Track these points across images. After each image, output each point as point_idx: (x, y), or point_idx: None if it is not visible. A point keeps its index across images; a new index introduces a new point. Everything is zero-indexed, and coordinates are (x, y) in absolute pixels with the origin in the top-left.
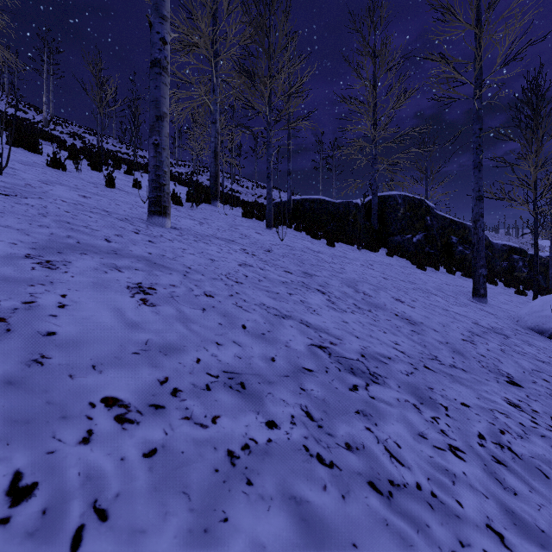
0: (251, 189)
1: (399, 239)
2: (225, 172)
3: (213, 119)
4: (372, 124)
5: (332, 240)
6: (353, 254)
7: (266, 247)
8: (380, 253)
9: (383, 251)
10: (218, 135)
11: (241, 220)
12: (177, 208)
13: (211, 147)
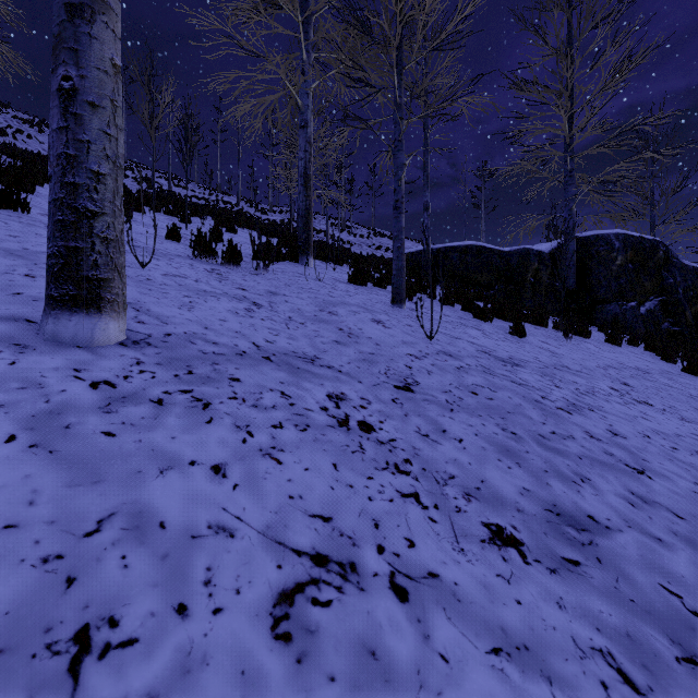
0: (366, 238)
1: (616, 309)
2: (333, 218)
3: (302, 121)
4: (567, 118)
5: (520, 323)
6: (564, 350)
7: (398, 369)
8: (592, 337)
9: (592, 332)
10: (310, 147)
11: (345, 290)
12: (224, 273)
13: (299, 167)
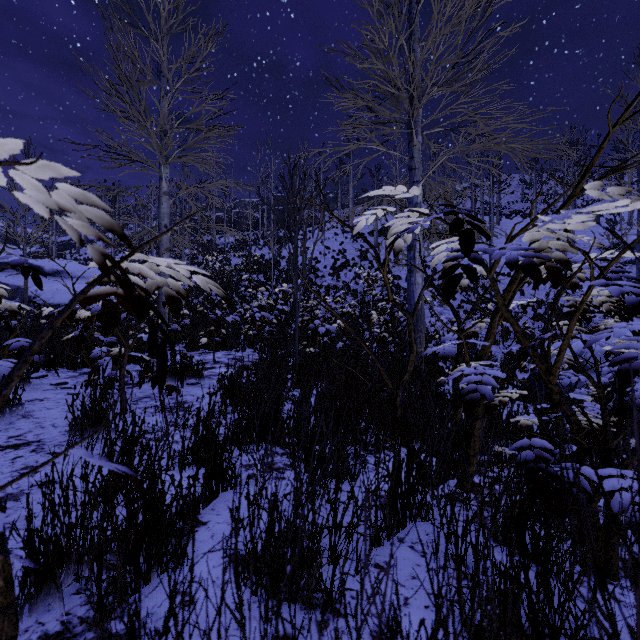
0: None
1: None
2: None
3: None
4: None
5: None
6: None
7: None
8: None
9: None
10: None
11: None
12: None
13: None
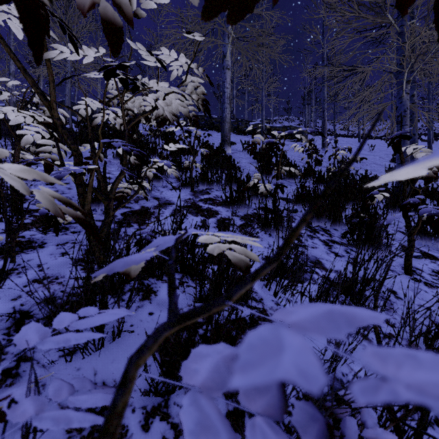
0: None
1: None
2: None
3: None
4: None
5: None
6: None
7: None
8: None
9: None
10: None
11: None
12: None
13: None
